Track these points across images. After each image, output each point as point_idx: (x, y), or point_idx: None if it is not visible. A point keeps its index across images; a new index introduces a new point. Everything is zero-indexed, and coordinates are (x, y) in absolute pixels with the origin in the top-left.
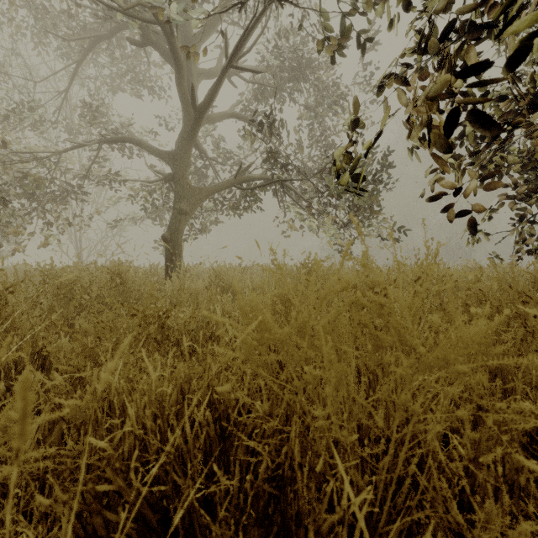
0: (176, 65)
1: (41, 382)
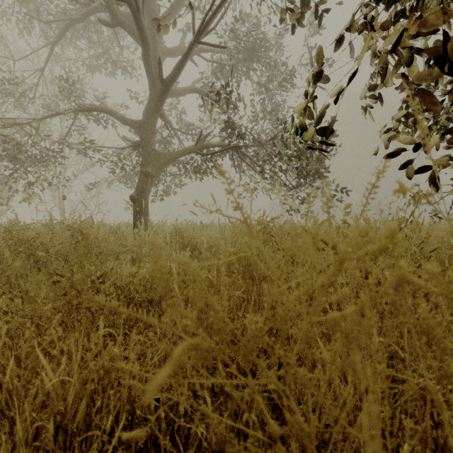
0: (142, 41)
1: None
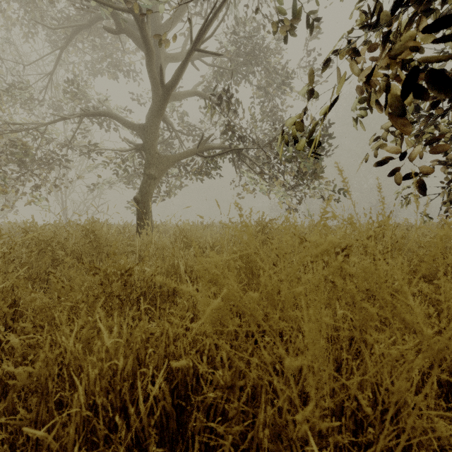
0: (146, 48)
1: (7, 338)
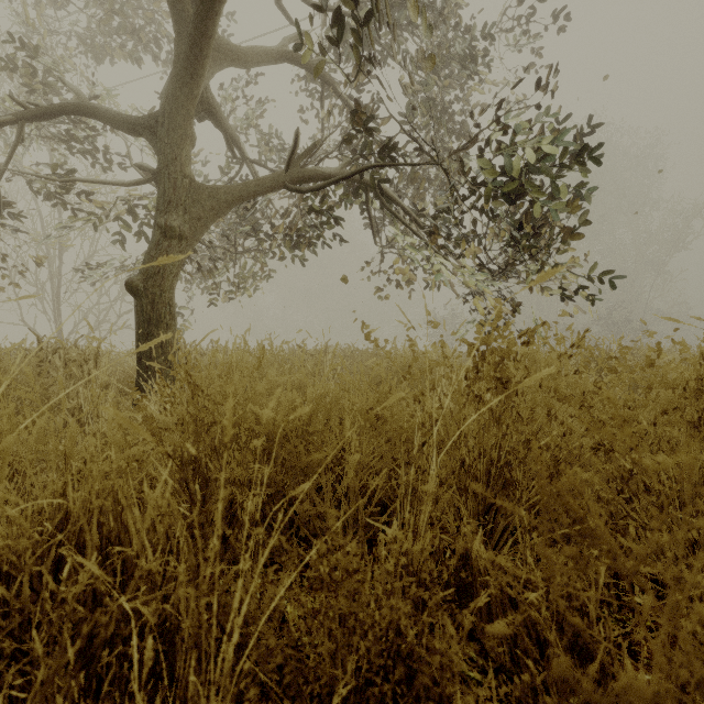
0: None
1: None
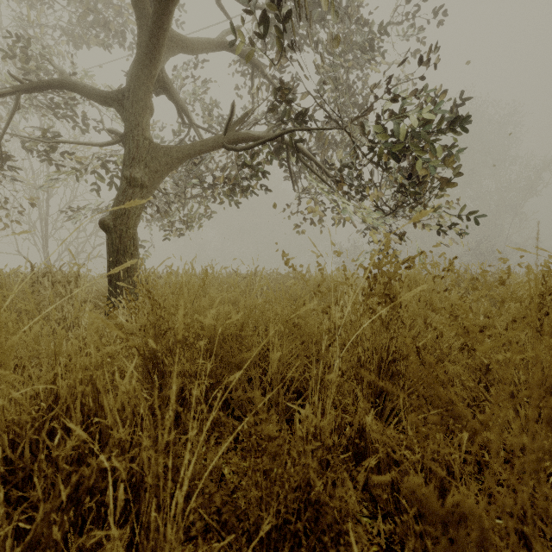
0: None
1: None
